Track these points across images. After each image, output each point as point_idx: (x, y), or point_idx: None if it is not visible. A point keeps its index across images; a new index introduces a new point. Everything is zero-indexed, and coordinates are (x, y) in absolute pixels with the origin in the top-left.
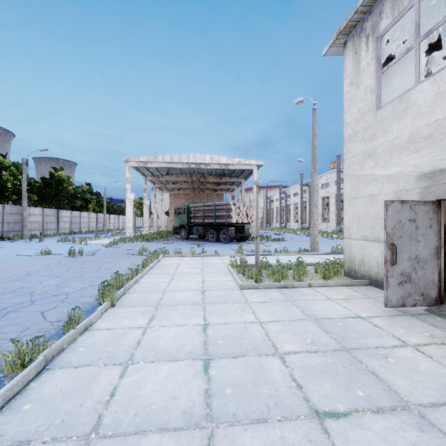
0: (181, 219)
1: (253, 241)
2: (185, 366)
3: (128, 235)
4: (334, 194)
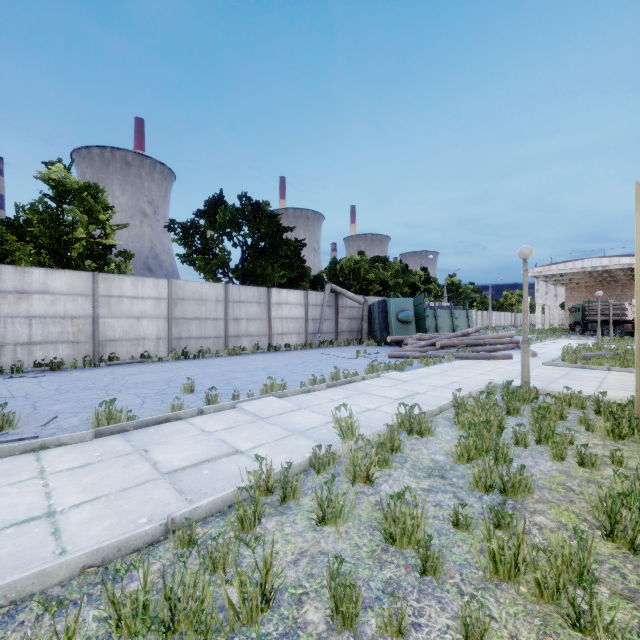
0: (575, 317)
1: None
2: (562, 345)
3: None
4: None
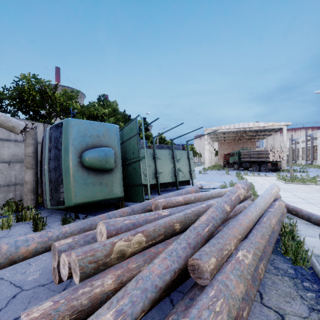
0: (234, 159)
1: (283, 172)
2: None
3: (206, 167)
4: None
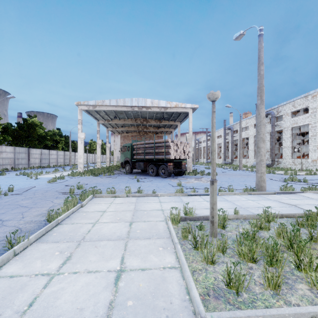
0: (126, 156)
1: (189, 175)
2: None
3: (79, 170)
4: (252, 135)
